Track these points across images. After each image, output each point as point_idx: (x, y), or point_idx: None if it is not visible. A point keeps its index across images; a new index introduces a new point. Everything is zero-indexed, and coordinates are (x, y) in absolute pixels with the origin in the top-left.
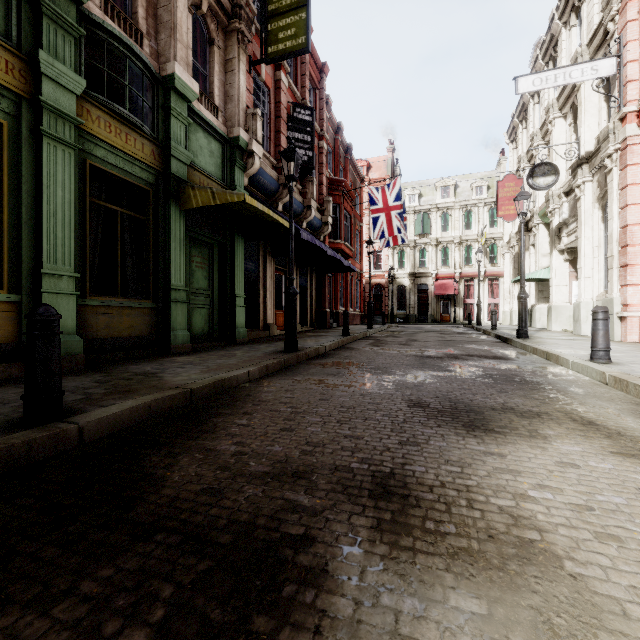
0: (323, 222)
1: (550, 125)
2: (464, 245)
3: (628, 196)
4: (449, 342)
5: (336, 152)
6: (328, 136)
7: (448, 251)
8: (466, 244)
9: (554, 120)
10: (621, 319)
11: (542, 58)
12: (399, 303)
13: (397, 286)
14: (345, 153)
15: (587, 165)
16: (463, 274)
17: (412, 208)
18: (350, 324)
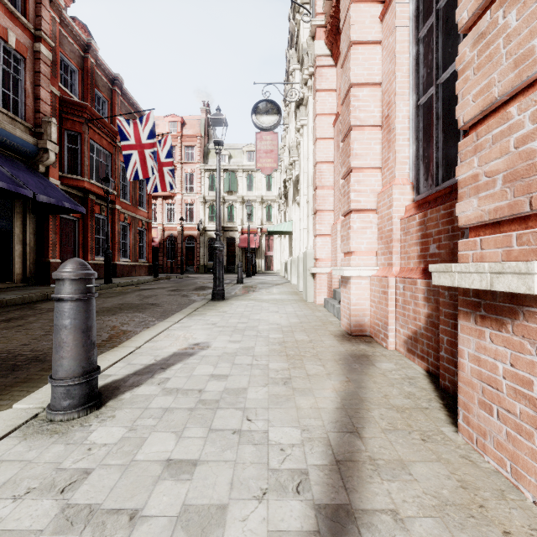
0: (41, 148)
1: (291, 76)
2: (265, 204)
3: (317, 128)
4: (114, 309)
5: (86, 74)
6: (65, 48)
7: (253, 209)
8: (267, 203)
9: (294, 71)
10: (314, 276)
11: (293, 18)
12: (210, 254)
13: (208, 238)
14: (112, 84)
15: (304, 107)
16: (264, 230)
17: (221, 167)
18: (120, 276)
